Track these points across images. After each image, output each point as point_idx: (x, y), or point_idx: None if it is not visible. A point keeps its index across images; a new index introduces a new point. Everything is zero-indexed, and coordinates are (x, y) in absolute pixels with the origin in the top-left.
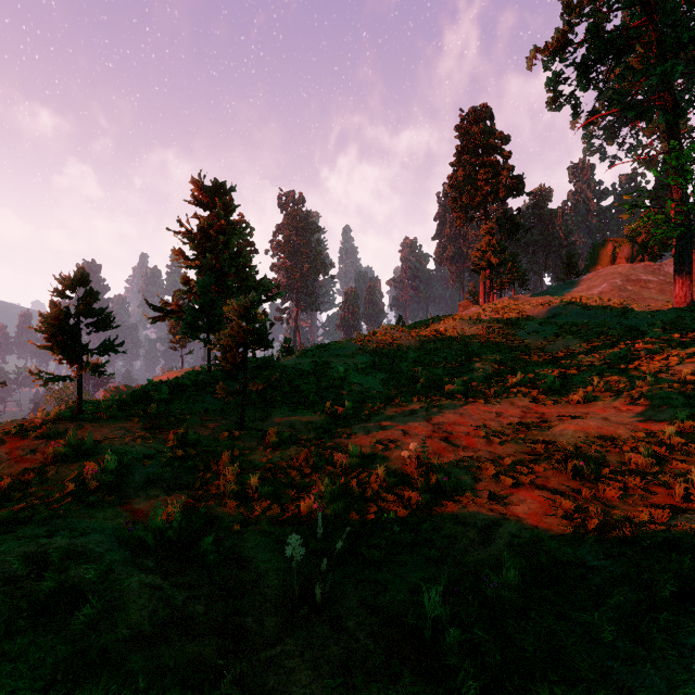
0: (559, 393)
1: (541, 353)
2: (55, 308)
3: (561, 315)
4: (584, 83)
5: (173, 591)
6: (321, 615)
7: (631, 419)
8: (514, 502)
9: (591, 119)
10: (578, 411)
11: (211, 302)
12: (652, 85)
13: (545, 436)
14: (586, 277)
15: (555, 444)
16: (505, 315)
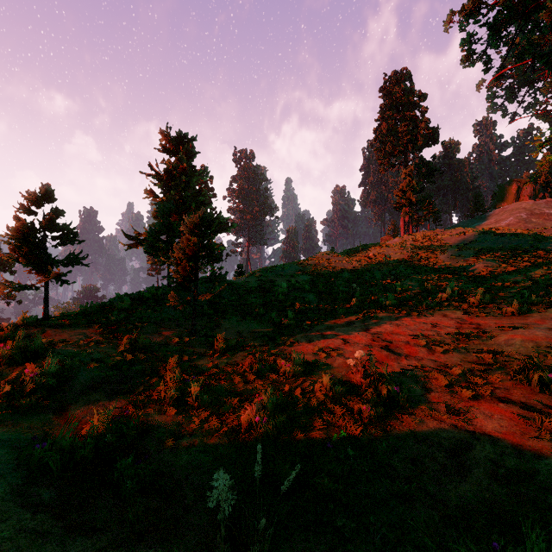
0: (490, 306)
1: (463, 273)
2: (20, 222)
3: (477, 242)
4: (496, 40)
5: (65, 538)
6: None
7: None
8: (479, 417)
9: (502, 72)
10: (515, 322)
11: (169, 225)
12: None
13: (489, 345)
14: (494, 212)
15: (504, 354)
16: (425, 243)
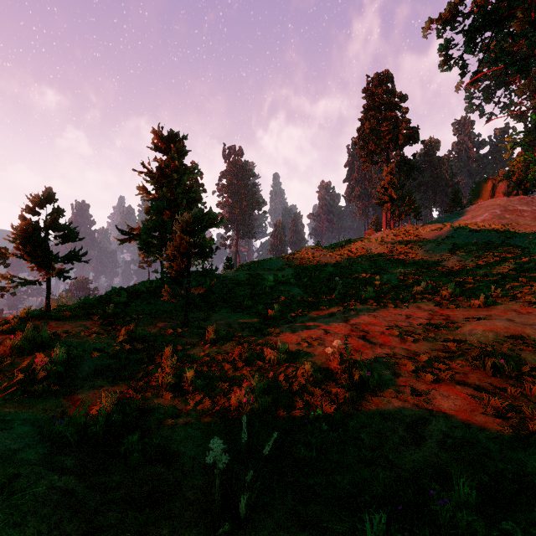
0: (460, 299)
1: (439, 267)
2: (25, 222)
3: (453, 237)
4: (471, 47)
5: (86, 495)
6: (246, 528)
7: (535, 320)
8: (438, 397)
9: (477, 77)
10: (480, 313)
11: (163, 222)
12: (532, 42)
13: (455, 335)
14: (470, 208)
15: (466, 342)
16: (405, 238)
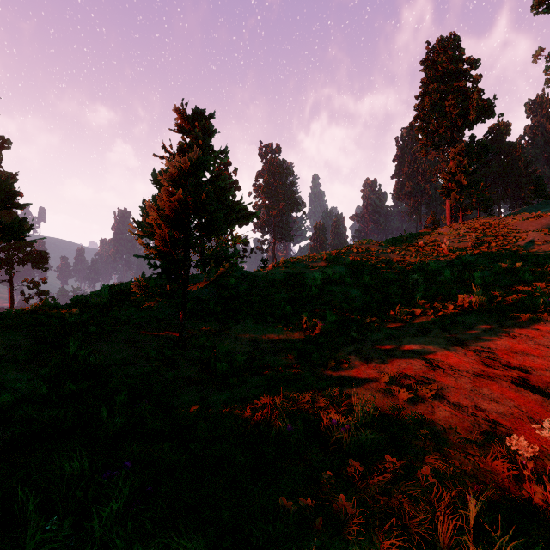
0: None
1: None
2: None
3: None
4: None
5: None
6: None
7: None
8: None
9: None
10: None
11: None
12: None
13: None
14: None
15: None
16: (487, 230)
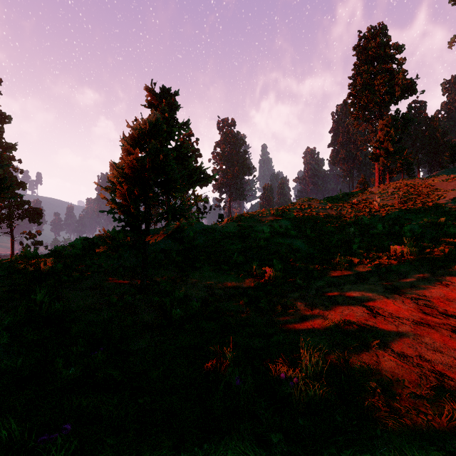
0: None
1: None
2: None
3: None
4: None
5: None
6: None
7: None
8: None
9: None
10: None
11: None
12: None
13: None
14: None
15: None
16: (411, 189)
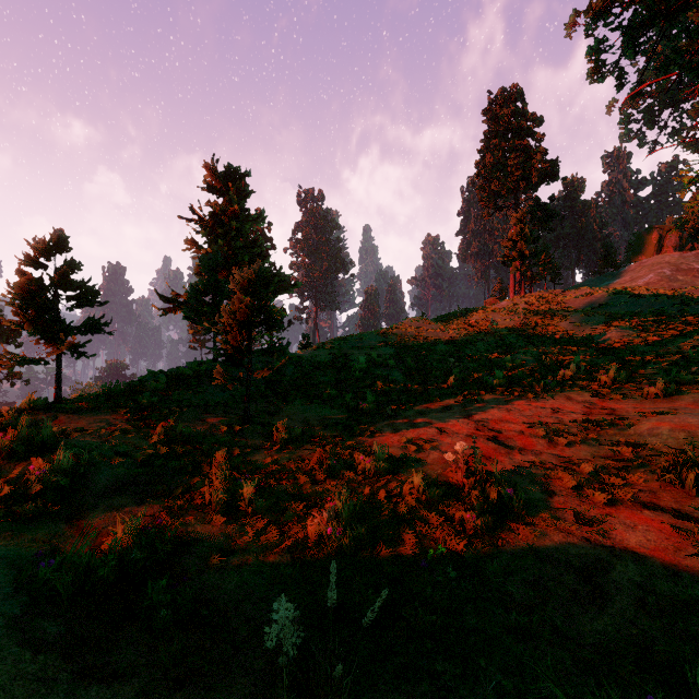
0: (627, 386)
1: (591, 344)
2: (24, 277)
3: (607, 305)
4: (632, 48)
5: (76, 686)
6: None
7: None
8: (619, 528)
9: (640, 88)
10: (660, 406)
11: (216, 283)
12: None
13: (627, 436)
14: (628, 268)
15: (647, 447)
16: (541, 307)
